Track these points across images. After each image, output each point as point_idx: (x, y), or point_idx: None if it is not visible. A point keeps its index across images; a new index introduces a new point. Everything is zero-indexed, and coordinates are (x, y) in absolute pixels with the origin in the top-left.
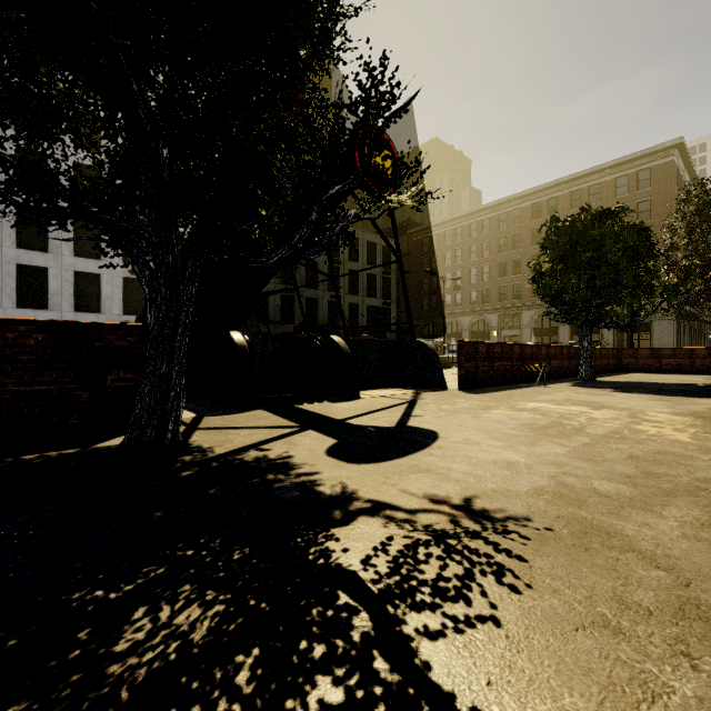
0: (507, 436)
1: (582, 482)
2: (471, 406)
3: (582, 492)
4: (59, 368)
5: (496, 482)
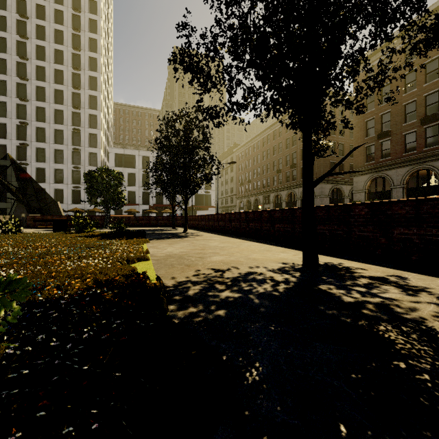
0: None
1: None
2: None
3: None
4: None
5: None
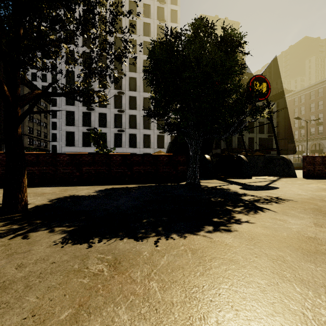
0: (307, 190)
1: (320, 198)
2: (302, 183)
3: (317, 199)
4: (169, 165)
5: (289, 196)
